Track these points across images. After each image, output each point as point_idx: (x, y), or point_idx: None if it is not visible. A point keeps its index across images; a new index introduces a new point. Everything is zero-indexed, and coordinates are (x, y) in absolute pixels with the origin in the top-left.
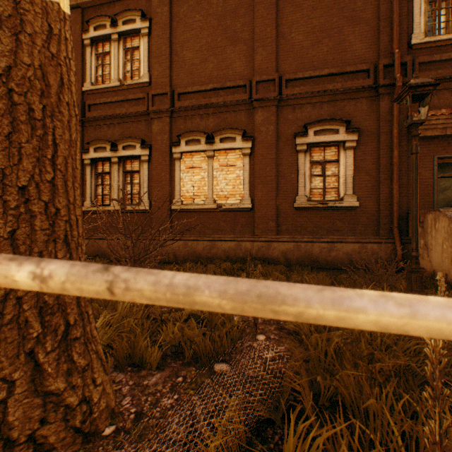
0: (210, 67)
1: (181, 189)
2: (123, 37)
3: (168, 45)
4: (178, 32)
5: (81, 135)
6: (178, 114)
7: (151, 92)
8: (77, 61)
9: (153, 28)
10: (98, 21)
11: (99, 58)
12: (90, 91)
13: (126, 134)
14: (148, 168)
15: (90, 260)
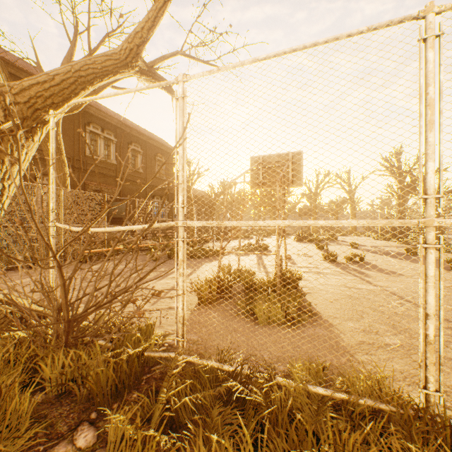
0: None
1: None
2: None
3: None
4: None
5: None
6: None
7: None
8: None
9: None
10: None
11: None
12: None
13: None
14: None
15: None
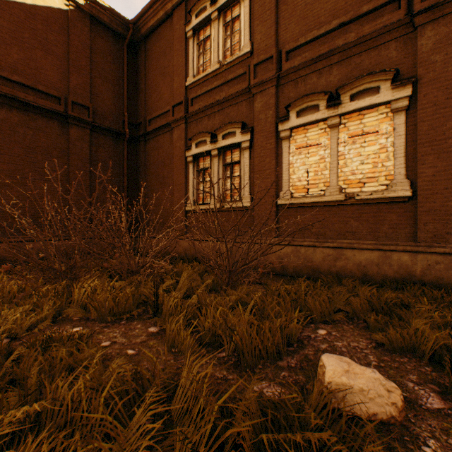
0: None
1: (289, 178)
2: (223, 11)
3: None
4: None
5: (184, 133)
6: (286, 79)
7: (252, 62)
8: (181, 57)
9: None
10: (199, 6)
11: (201, 47)
12: (192, 84)
13: (225, 121)
14: (249, 156)
15: (187, 265)
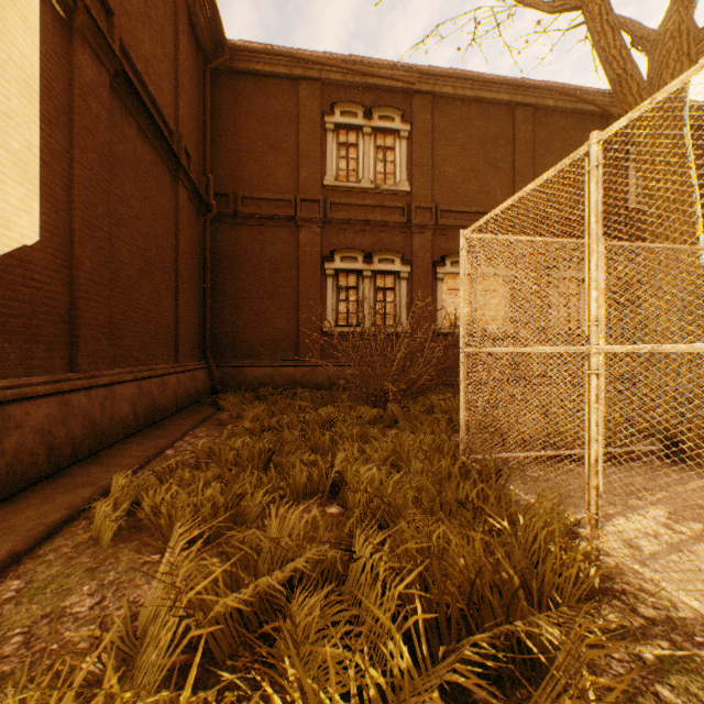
0: (472, 189)
1: (442, 312)
2: (375, 132)
3: (430, 156)
4: (439, 144)
5: (320, 239)
6: (440, 231)
7: (414, 203)
8: (314, 145)
9: (414, 133)
10: (347, 106)
11: (339, 148)
12: (333, 187)
13: (378, 245)
14: (406, 286)
15: None
